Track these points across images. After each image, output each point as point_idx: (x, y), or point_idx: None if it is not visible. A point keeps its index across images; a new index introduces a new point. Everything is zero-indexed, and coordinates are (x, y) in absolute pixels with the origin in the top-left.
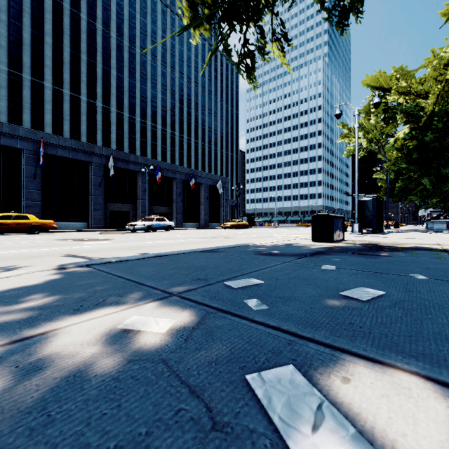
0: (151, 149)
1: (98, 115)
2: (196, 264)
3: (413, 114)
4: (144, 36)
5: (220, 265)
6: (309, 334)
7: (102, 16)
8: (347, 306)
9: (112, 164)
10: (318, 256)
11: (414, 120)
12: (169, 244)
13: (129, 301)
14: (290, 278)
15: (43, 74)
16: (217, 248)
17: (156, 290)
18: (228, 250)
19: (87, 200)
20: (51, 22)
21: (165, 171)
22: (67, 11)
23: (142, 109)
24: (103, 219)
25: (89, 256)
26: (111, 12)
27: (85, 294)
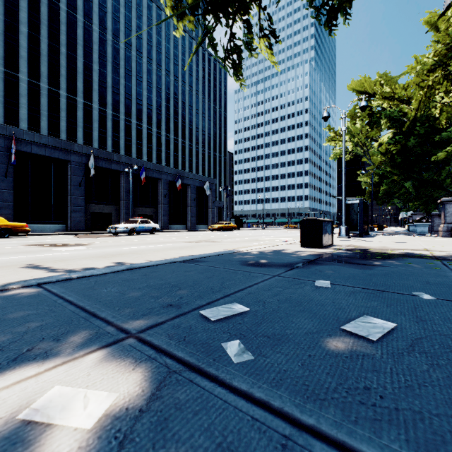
0: (136, 148)
1: (79, 111)
2: (172, 281)
3: (397, 119)
4: (129, 30)
5: (200, 282)
6: (311, 419)
7: (84, 7)
8: (355, 352)
9: (93, 163)
10: (309, 267)
11: (397, 125)
12: (150, 250)
13: (65, 350)
14: (281, 302)
15: (17, 65)
16: (200, 257)
17: (109, 326)
18: (212, 259)
19: (65, 201)
20: (27, 11)
21: (150, 171)
22: (45, 0)
23: (127, 107)
24: (83, 222)
25: (54, 267)
26: (93, 4)
27: (9, 337)
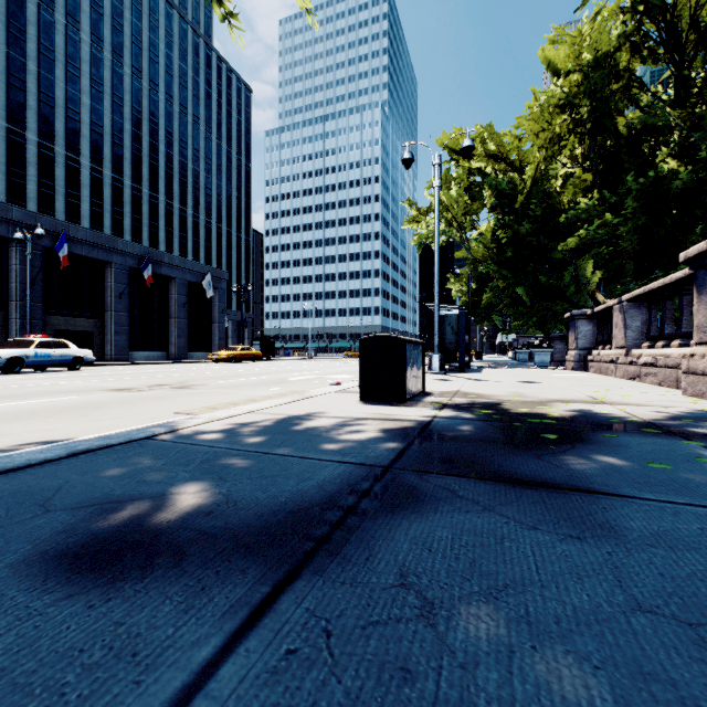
0: (67, 203)
1: None
2: None
3: (506, 191)
4: None
5: None
6: None
7: None
8: None
9: None
10: (369, 541)
11: (506, 200)
12: None
13: None
14: None
15: None
16: None
17: None
18: None
19: None
20: None
21: (85, 246)
22: None
23: (44, 120)
24: None
25: None
26: None
27: None
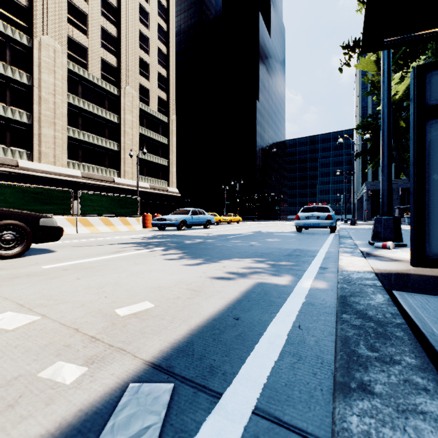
0: None
1: None
2: None
3: None
4: None
5: None
6: None
7: None
8: None
9: None
10: None
11: None
12: None
13: None
14: None
15: None
16: None
17: None
18: None
19: None
20: None
21: None
22: None
23: None
24: None
25: None
26: None
27: None
